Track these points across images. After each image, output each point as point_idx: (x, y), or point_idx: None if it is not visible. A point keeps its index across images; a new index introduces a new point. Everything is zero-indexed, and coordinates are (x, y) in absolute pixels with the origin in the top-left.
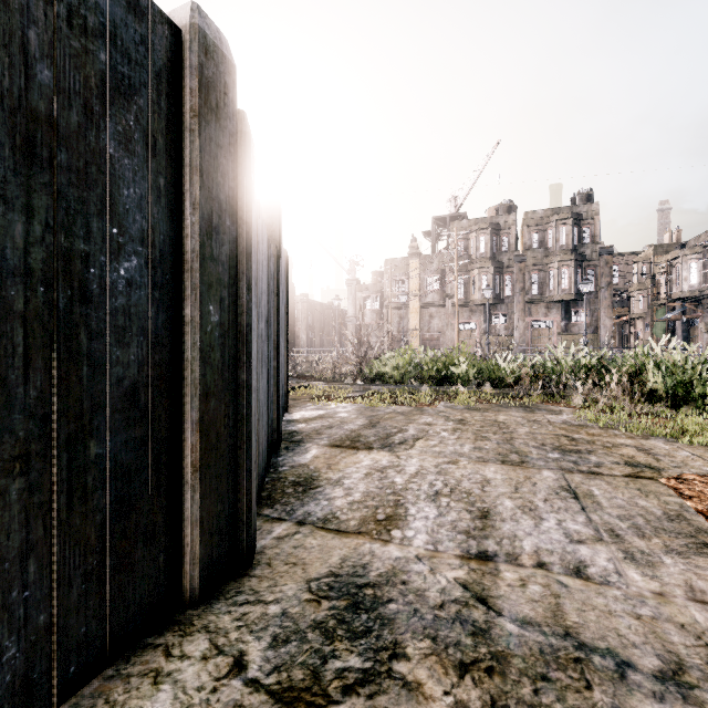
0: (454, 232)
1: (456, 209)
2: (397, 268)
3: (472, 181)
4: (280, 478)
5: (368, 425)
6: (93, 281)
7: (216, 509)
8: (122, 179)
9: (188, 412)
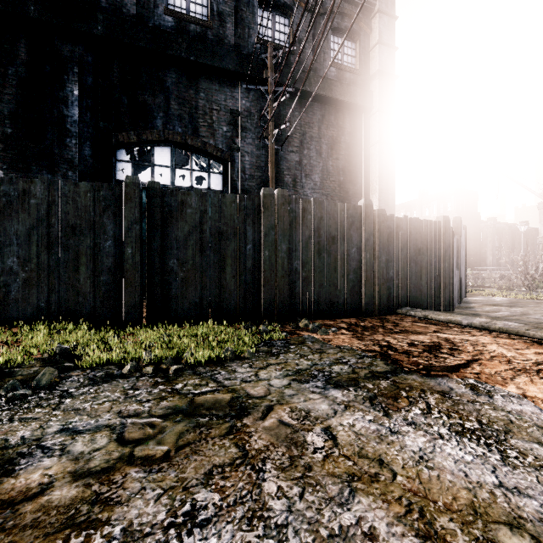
0: None
1: None
2: None
3: None
4: (460, 306)
5: (508, 303)
6: (431, 262)
7: (447, 297)
8: (434, 248)
9: (442, 281)
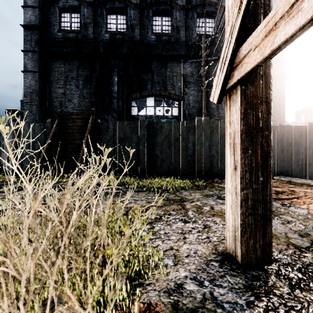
0: None
1: None
2: None
3: None
4: None
5: None
6: (299, 150)
7: (311, 171)
8: (301, 142)
9: (307, 161)
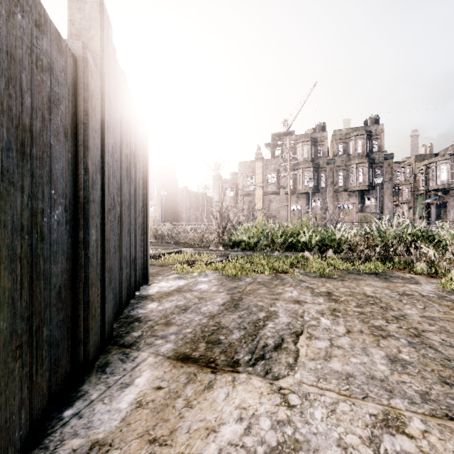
0: (287, 142)
1: (287, 128)
2: (247, 168)
3: (298, 109)
4: None
5: (230, 304)
6: None
7: None
8: None
9: None
